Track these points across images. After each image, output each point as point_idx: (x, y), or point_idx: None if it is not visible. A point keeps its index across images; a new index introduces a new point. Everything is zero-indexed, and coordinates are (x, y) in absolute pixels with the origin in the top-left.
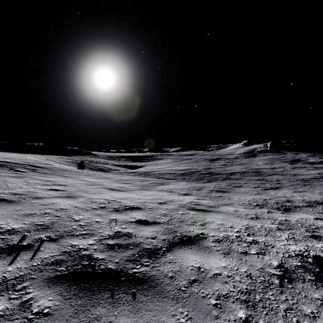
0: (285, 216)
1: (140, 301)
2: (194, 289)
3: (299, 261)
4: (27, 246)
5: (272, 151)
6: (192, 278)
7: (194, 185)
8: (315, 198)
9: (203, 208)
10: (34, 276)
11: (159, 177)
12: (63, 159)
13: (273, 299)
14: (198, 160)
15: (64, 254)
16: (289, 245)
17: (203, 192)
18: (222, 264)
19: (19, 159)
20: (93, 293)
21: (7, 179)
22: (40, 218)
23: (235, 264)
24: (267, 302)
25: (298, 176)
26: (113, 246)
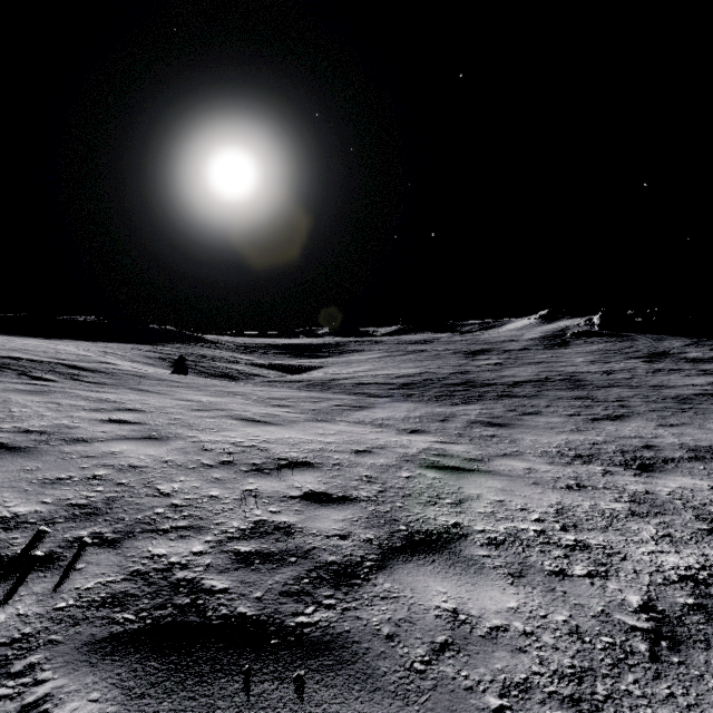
0: (645, 482)
1: (315, 700)
2: (444, 668)
3: (690, 595)
4: (46, 558)
5: (605, 334)
6: (439, 640)
7: (432, 410)
8: (709, 439)
9: (456, 463)
10: (56, 637)
11: (353, 392)
12: (140, 352)
13: (639, 693)
14: (440, 354)
15: (133, 579)
16: (661, 552)
17: (454, 425)
18: (510, 602)
19: (43, 351)
20: (199, 682)
21: (11, 398)
22: (81, 489)
23: (541, 603)
24: (625, 701)
25: (666, 390)
26: (251, 556)
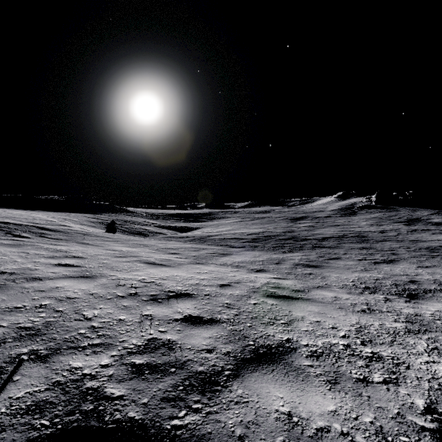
0: (413, 307)
1: None
2: None
3: None
4: None
5: (379, 207)
6: (279, 440)
7: (270, 256)
8: None
9: (286, 293)
10: None
11: (220, 244)
12: (86, 219)
13: None
14: (275, 220)
15: (53, 389)
16: (433, 362)
17: (284, 266)
18: (329, 405)
19: (25, 218)
20: None
21: None
22: (30, 315)
23: (352, 406)
24: None
25: (420, 243)
26: (142, 368)
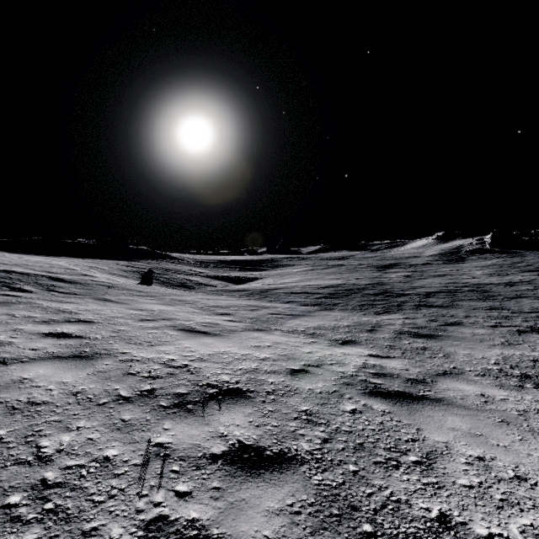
0: None
1: None
2: None
3: None
4: None
5: (496, 251)
6: None
7: (358, 319)
8: None
9: (399, 386)
10: None
11: (286, 300)
12: (118, 267)
13: None
14: (356, 268)
15: None
16: None
17: (382, 336)
18: None
19: (40, 266)
20: None
21: None
22: None
23: None
24: None
25: None
26: None
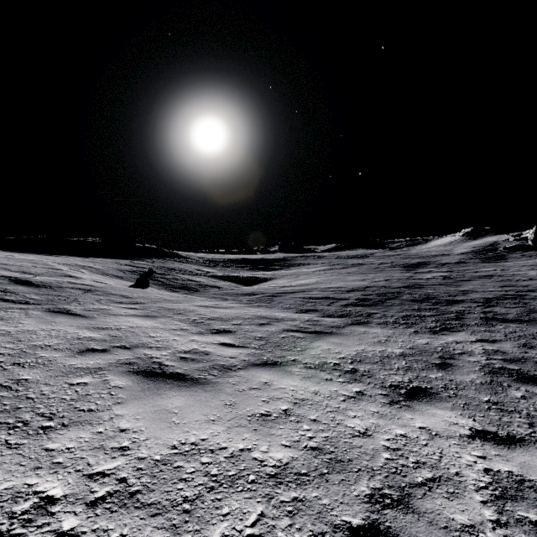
0: None
1: None
2: None
3: None
4: None
5: None
6: None
7: (412, 342)
8: None
9: None
10: None
11: (304, 308)
12: (116, 266)
13: None
14: (380, 267)
15: None
16: None
17: (468, 378)
18: None
19: (20, 265)
20: None
21: None
22: None
23: None
24: None
25: None
26: None
